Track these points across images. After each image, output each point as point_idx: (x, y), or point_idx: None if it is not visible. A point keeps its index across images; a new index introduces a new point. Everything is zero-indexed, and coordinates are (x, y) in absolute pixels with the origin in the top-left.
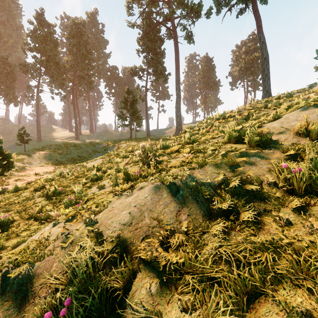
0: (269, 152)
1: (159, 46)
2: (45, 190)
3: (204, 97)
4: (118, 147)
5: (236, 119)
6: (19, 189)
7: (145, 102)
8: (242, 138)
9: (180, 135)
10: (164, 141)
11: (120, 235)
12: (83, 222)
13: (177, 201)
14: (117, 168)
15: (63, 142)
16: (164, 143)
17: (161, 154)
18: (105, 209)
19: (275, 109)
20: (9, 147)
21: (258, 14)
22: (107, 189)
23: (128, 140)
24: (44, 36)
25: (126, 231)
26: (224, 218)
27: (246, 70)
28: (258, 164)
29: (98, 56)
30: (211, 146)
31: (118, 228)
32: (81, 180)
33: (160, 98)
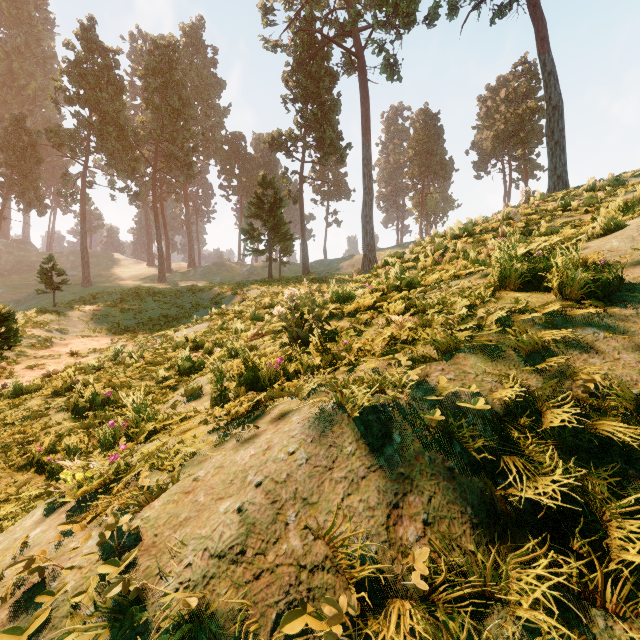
0: (625, 315)
1: (328, 88)
2: (76, 395)
3: (421, 193)
4: (243, 297)
5: (500, 236)
6: (22, 389)
7: (300, 203)
8: (536, 277)
9: (374, 272)
10: (339, 285)
11: (203, 601)
12: (104, 529)
13: (388, 470)
14: (231, 348)
15: (134, 288)
16: (338, 288)
17: (333, 315)
18: (174, 483)
19: (588, 212)
20: (26, 297)
21: (539, 12)
22: (205, 400)
23: (265, 282)
24: (97, 72)
25: (225, 586)
26: (547, 540)
27: (508, 137)
28: (605, 349)
29: (205, 112)
30: (461, 297)
31: (199, 573)
32: (158, 370)
33: (331, 196)
